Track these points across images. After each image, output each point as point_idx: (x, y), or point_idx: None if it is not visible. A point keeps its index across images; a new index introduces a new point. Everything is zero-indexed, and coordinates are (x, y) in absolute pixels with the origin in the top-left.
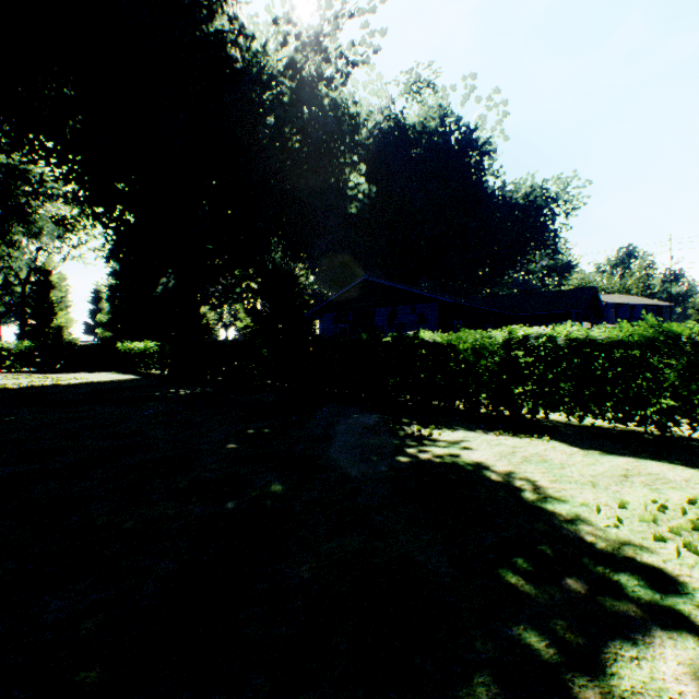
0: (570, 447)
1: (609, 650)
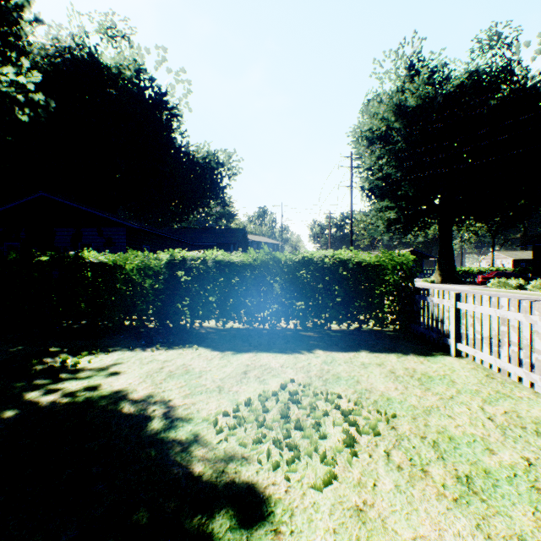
0: (213, 351)
1: None
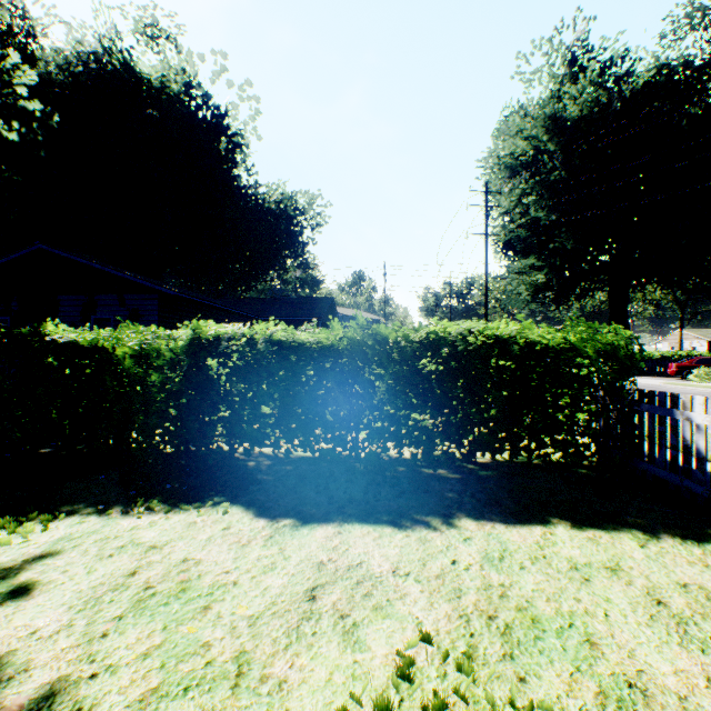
0: (257, 518)
1: None
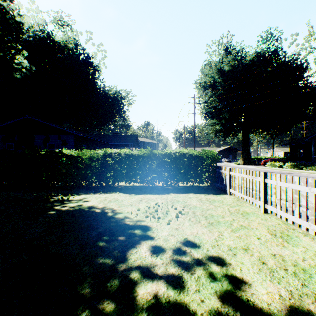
0: (126, 194)
1: (130, 253)
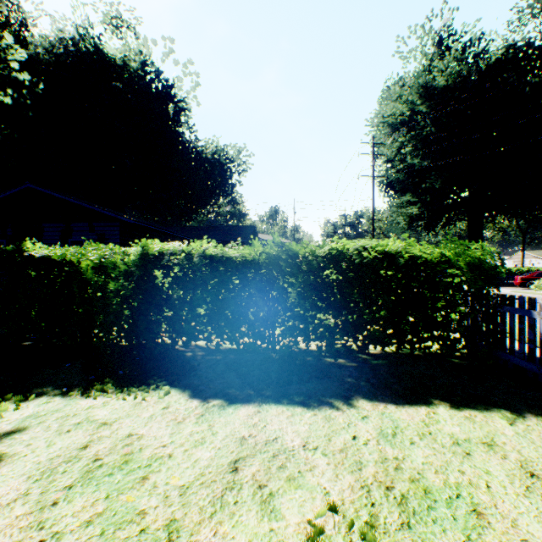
0: (191, 399)
1: None
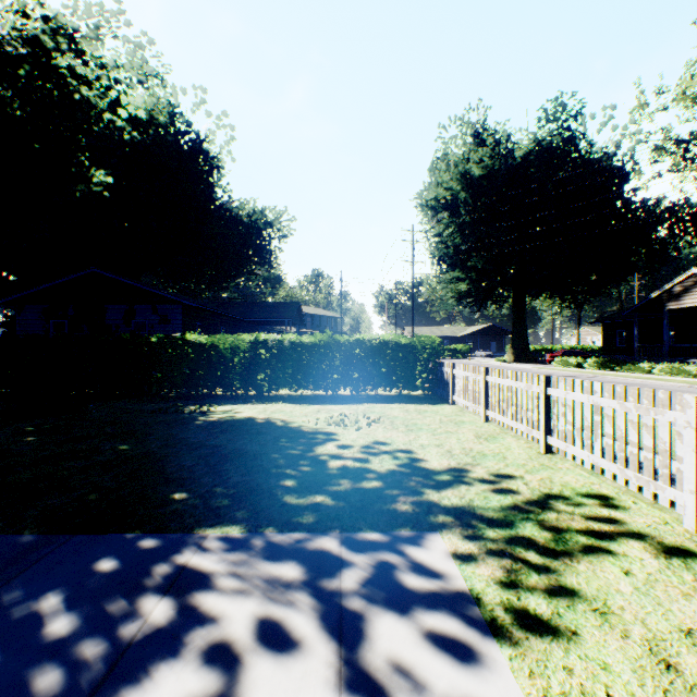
0: (294, 404)
1: (316, 448)
